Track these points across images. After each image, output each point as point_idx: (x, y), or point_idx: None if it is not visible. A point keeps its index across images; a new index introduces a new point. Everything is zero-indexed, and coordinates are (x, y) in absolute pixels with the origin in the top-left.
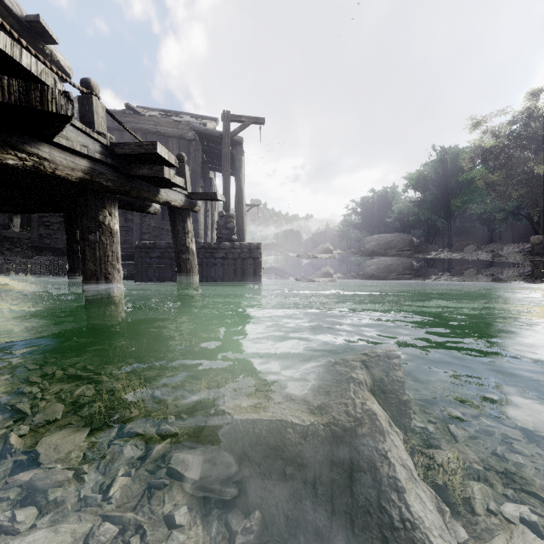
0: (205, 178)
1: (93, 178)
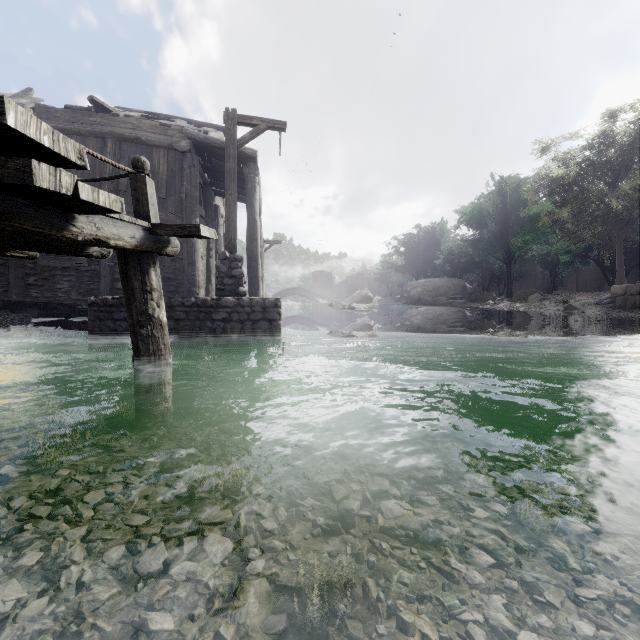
0: (207, 205)
1: None
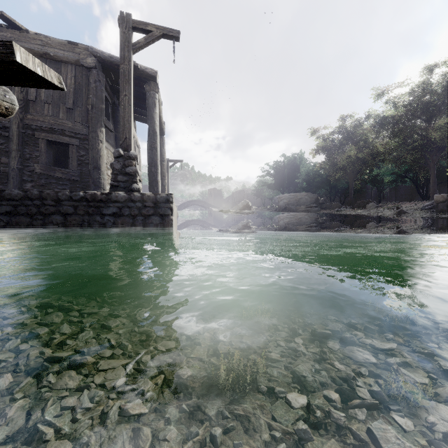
0: (116, 122)
1: None
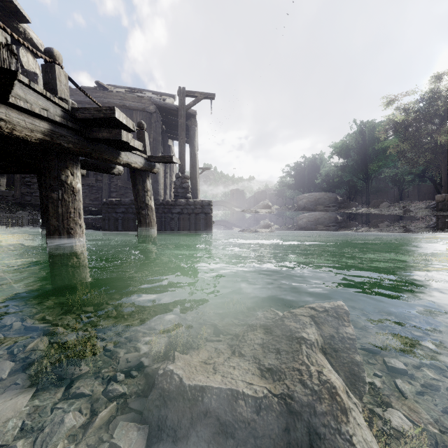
0: (164, 145)
1: (53, 139)
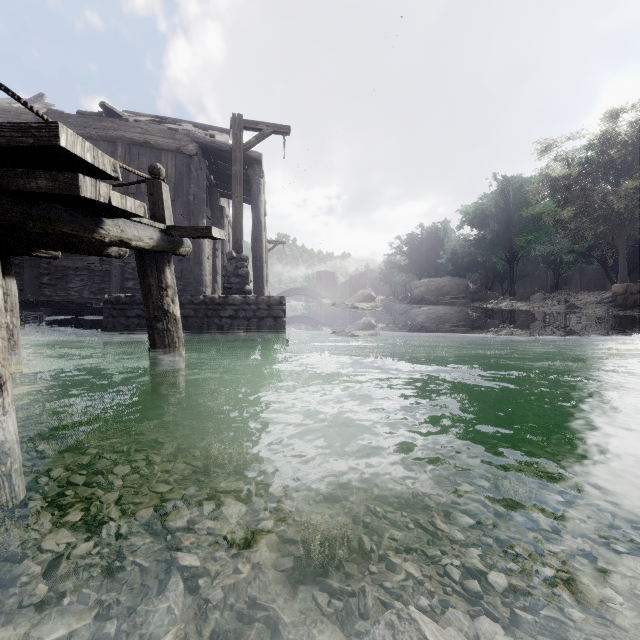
0: (213, 206)
1: None
